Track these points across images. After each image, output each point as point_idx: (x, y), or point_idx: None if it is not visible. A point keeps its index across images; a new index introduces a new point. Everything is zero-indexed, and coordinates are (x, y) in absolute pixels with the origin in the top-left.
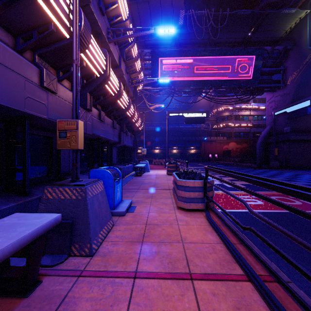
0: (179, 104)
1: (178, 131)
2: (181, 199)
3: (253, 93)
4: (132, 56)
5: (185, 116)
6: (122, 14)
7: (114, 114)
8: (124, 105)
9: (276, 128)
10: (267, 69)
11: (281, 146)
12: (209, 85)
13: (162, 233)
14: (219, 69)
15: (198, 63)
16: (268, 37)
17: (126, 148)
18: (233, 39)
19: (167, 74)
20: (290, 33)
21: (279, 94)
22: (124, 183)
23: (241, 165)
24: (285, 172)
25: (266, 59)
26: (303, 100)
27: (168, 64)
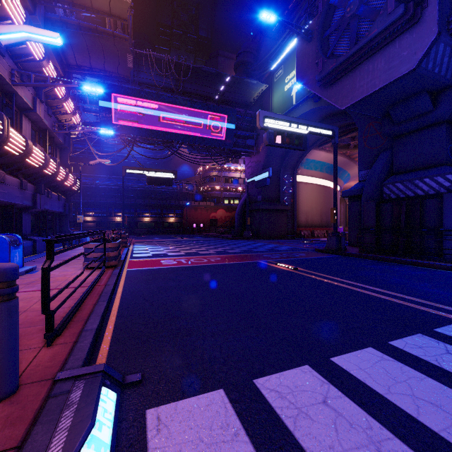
0: (154, 154)
1: (151, 191)
2: (86, 260)
3: (228, 156)
4: (57, 96)
5: (148, 175)
6: (34, 54)
7: (23, 172)
8: (37, 163)
9: (252, 196)
10: (242, 132)
11: (255, 216)
12: (179, 140)
13: (51, 280)
14: (191, 123)
15: (164, 111)
16: (239, 99)
17: (51, 215)
18: (205, 93)
19: (124, 116)
20: (261, 99)
21: (254, 160)
22: (39, 257)
23: (219, 237)
24: (250, 241)
25: (240, 121)
26: (265, 171)
27: (125, 105)
